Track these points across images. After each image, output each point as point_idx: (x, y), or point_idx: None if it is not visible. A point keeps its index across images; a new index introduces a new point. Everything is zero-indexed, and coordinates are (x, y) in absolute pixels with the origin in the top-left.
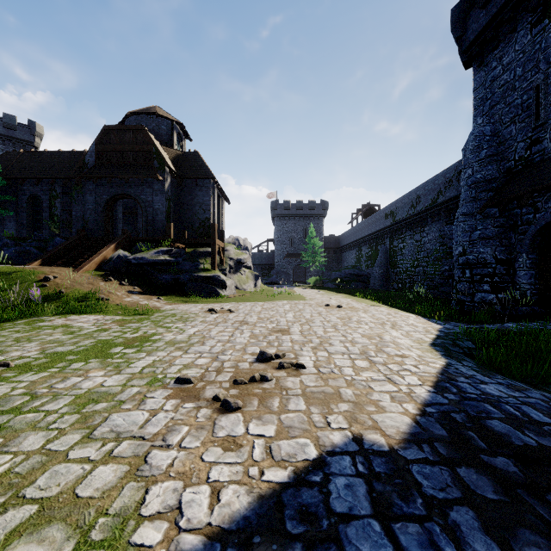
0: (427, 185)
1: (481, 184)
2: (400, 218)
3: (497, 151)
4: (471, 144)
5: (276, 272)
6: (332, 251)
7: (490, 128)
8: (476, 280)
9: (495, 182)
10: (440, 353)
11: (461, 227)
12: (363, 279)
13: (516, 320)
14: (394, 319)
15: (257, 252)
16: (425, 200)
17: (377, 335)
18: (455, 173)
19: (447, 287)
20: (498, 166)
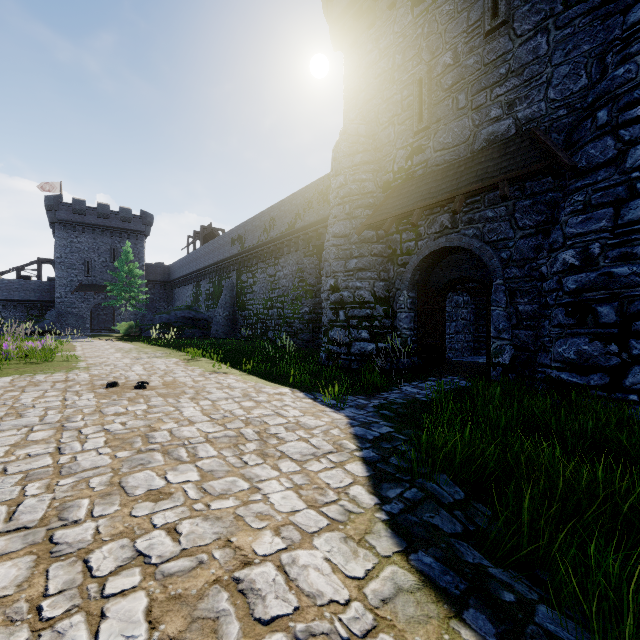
0: (283, 205)
1: (357, 198)
2: (251, 245)
3: (373, 159)
4: (344, 144)
5: (58, 314)
6: (159, 286)
7: (365, 128)
8: (353, 324)
9: (372, 198)
10: (482, 629)
11: (333, 253)
12: (202, 324)
13: (407, 379)
14: (261, 414)
15: (16, 279)
16: (281, 223)
17: (227, 564)
18: (315, 193)
19: (307, 333)
20: (375, 177)
